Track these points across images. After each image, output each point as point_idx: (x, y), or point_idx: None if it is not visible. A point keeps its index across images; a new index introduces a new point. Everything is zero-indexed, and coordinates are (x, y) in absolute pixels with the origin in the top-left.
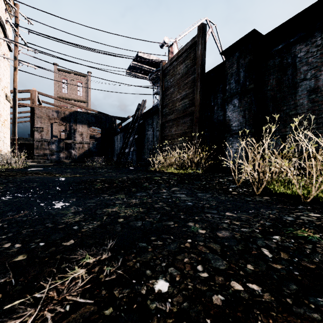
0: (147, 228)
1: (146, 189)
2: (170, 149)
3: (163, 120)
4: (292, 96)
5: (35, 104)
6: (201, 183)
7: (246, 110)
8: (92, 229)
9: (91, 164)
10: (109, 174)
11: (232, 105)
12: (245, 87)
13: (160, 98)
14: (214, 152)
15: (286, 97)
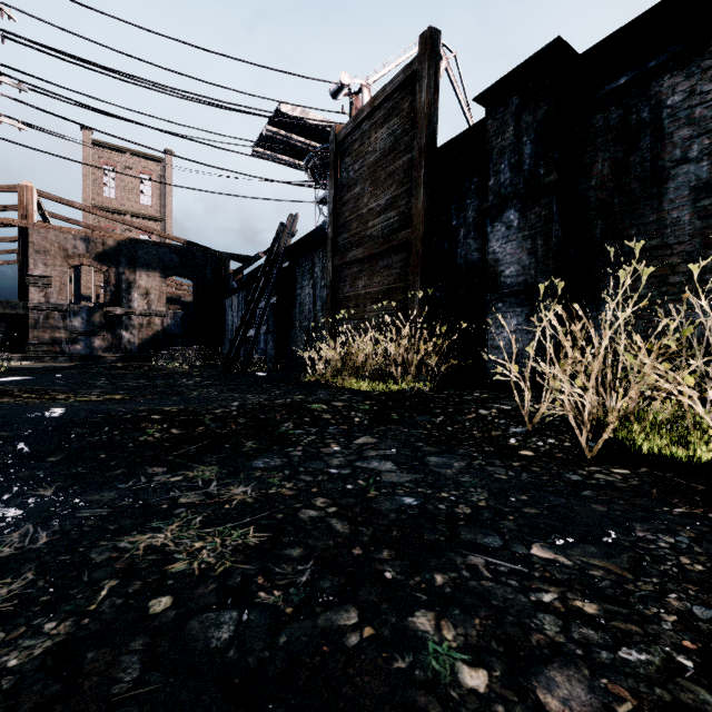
0: (248, 667)
1: (284, 441)
2: (353, 329)
3: (337, 261)
4: (653, 203)
5: (30, 221)
6: (432, 422)
7: (538, 237)
8: (4, 688)
9: (165, 365)
10: (202, 391)
11: (504, 225)
12: (536, 179)
13: (331, 208)
14: (458, 339)
15: (637, 204)
